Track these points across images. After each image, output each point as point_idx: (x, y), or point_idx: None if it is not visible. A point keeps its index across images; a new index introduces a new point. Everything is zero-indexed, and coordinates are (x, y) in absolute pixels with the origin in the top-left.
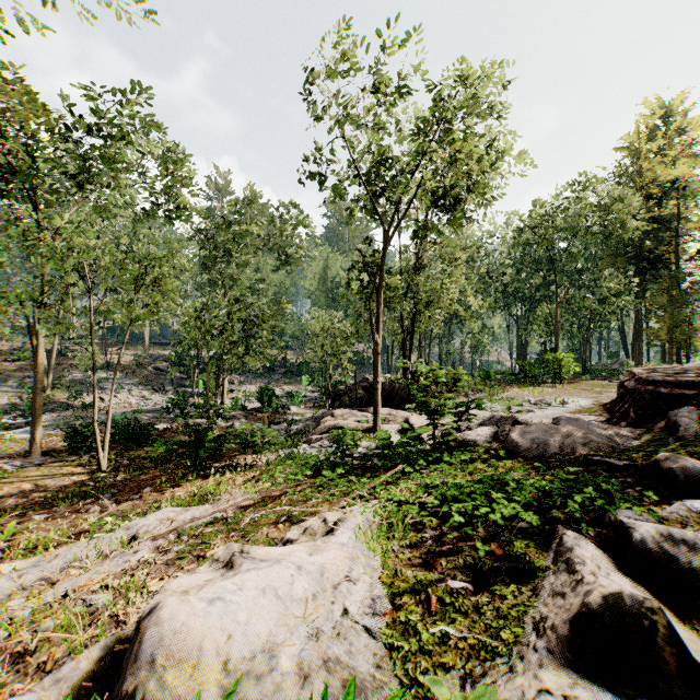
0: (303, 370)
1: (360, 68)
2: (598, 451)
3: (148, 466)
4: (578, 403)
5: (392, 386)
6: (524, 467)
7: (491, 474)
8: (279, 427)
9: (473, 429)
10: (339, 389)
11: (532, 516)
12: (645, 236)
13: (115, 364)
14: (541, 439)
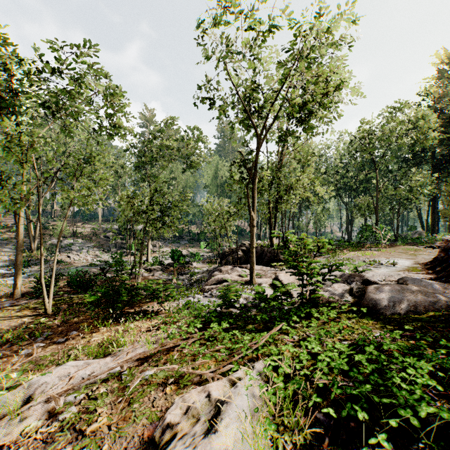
0: (201, 238)
1: (240, 13)
2: (447, 309)
3: (82, 310)
4: (402, 263)
5: (262, 249)
6: (400, 332)
7: (360, 332)
8: (184, 277)
9: (330, 285)
10: (225, 251)
11: (447, 411)
12: (439, 145)
13: (79, 234)
14: (396, 297)
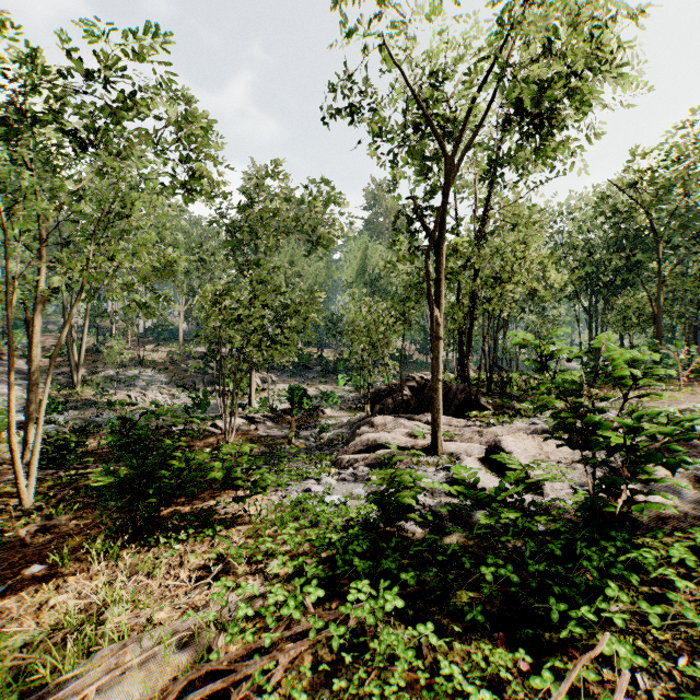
0: (340, 368)
1: None
2: None
3: (92, 503)
4: None
5: (447, 387)
6: None
7: None
8: (309, 433)
9: None
10: (380, 390)
11: None
12: None
13: (148, 361)
14: None
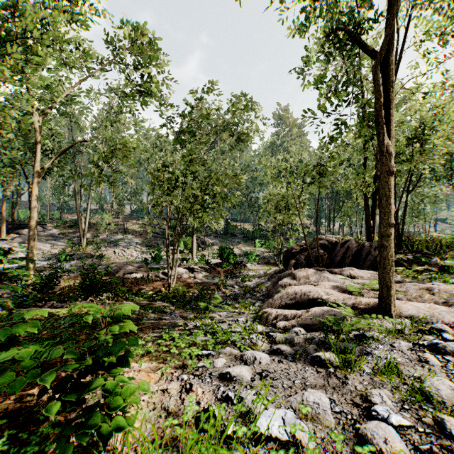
0: (256, 235)
1: None
2: None
3: None
4: None
5: (358, 244)
6: None
7: None
8: (234, 281)
9: None
10: (292, 248)
11: None
12: None
13: (130, 230)
14: None
